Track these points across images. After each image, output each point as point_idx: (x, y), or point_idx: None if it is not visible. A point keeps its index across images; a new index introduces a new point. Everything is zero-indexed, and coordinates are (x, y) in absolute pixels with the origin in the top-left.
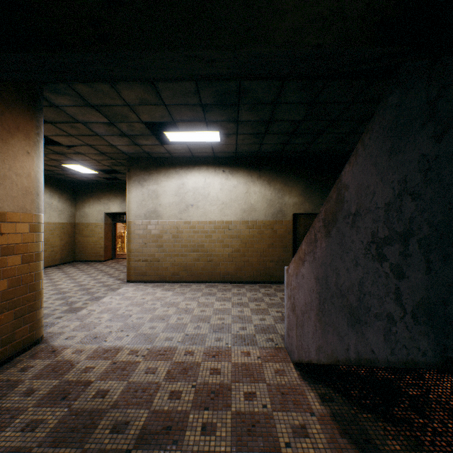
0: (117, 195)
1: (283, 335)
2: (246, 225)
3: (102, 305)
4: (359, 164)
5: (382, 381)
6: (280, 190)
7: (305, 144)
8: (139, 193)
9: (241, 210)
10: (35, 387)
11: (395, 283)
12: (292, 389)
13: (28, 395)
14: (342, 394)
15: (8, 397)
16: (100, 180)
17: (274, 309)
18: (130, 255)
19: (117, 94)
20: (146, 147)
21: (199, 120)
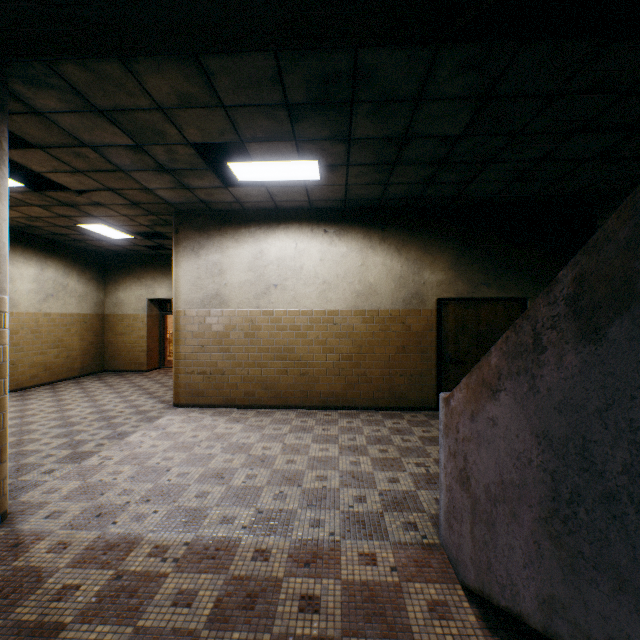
0: (165, 272)
1: (434, 516)
2: (362, 317)
3: (127, 448)
4: None
5: None
6: (416, 260)
7: (460, 184)
8: (192, 267)
9: (354, 293)
10: None
11: None
12: None
13: None
14: None
15: None
16: (140, 250)
17: (412, 460)
18: (179, 364)
19: (137, 85)
20: (202, 192)
21: (285, 138)
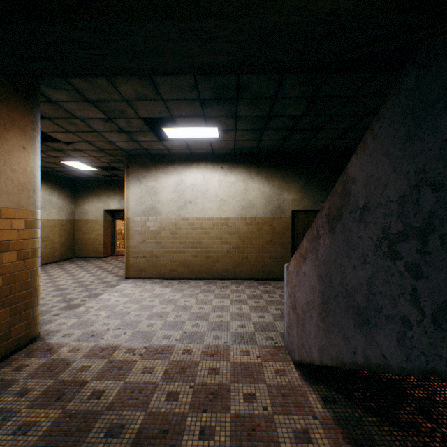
0: (116, 192)
1: (283, 334)
2: (245, 222)
3: (101, 302)
4: (367, 155)
5: (386, 382)
6: (279, 186)
7: (304, 140)
8: (137, 190)
9: (240, 207)
10: (29, 387)
11: (411, 283)
12: (293, 390)
13: (22, 395)
14: (345, 396)
15: (1, 397)
16: (100, 177)
17: (274, 306)
18: (129, 251)
19: (114, 89)
20: (145, 144)
21: (198, 116)
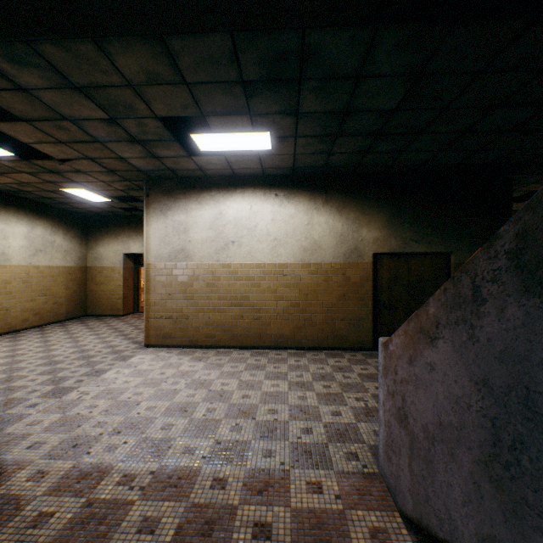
0: (139, 230)
1: (373, 447)
2: (308, 269)
3: (102, 384)
4: None
5: None
6: (355, 220)
7: (393, 153)
8: (161, 226)
9: (301, 249)
10: None
11: None
12: None
13: None
14: None
15: None
16: (117, 212)
17: (353, 395)
18: (149, 310)
19: (109, 63)
20: (169, 161)
21: (241, 112)
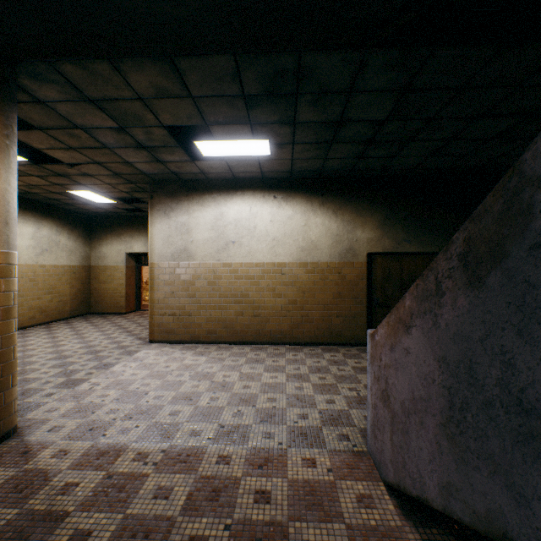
0: (141, 230)
1: (363, 430)
2: (305, 268)
3: (111, 376)
4: None
5: None
6: (350, 221)
7: (385, 158)
8: (164, 227)
9: (298, 248)
10: None
11: None
12: (389, 538)
13: None
14: None
15: None
16: (120, 212)
17: (346, 385)
18: (153, 307)
19: (122, 80)
20: (173, 165)
21: (242, 122)
